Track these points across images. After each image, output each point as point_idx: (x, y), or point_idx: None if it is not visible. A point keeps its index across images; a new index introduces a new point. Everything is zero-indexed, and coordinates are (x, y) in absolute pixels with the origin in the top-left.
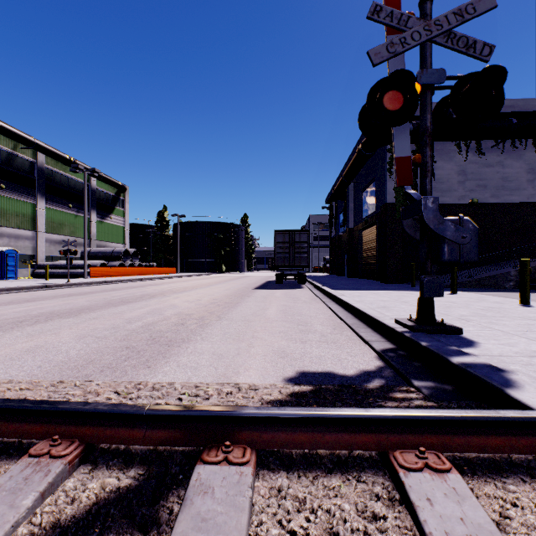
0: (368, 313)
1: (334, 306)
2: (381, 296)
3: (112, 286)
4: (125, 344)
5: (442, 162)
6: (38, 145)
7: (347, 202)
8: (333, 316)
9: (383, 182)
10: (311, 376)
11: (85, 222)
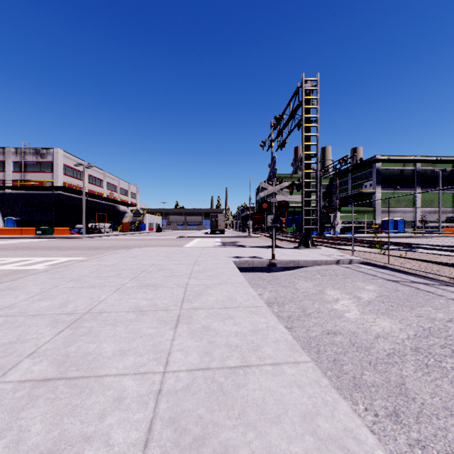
0: None
1: None
2: None
3: (445, 238)
4: None
5: None
6: (415, 160)
7: None
8: None
9: None
10: None
11: (439, 201)
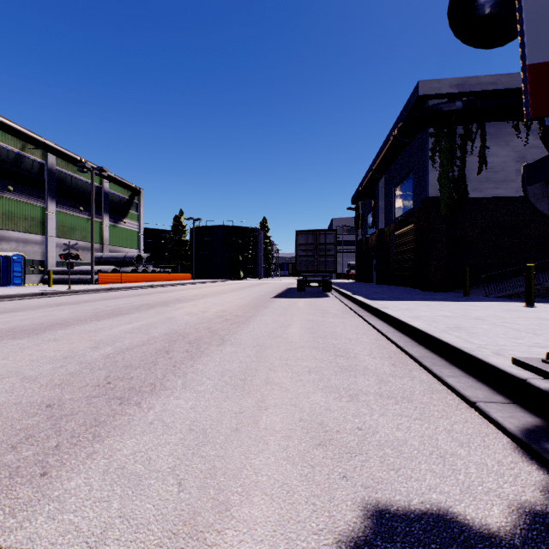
0: (447, 341)
1: (378, 322)
2: (437, 308)
3: (116, 294)
4: (52, 396)
5: (496, 148)
6: (46, 145)
7: (376, 200)
8: (382, 339)
9: (423, 172)
10: (406, 534)
11: (92, 225)
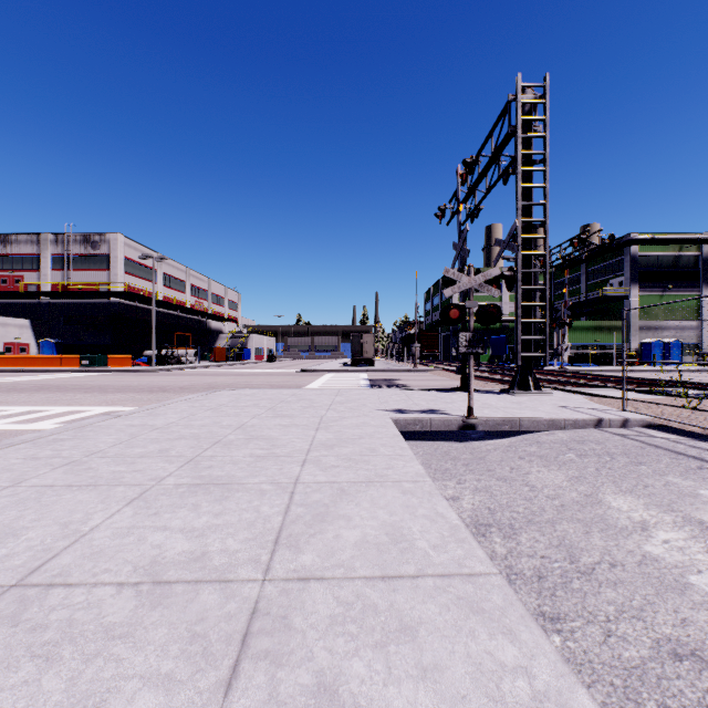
0: None
1: None
2: None
3: None
4: None
5: None
6: (700, 240)
7: None
8: None
9: None
10: None
11: None
